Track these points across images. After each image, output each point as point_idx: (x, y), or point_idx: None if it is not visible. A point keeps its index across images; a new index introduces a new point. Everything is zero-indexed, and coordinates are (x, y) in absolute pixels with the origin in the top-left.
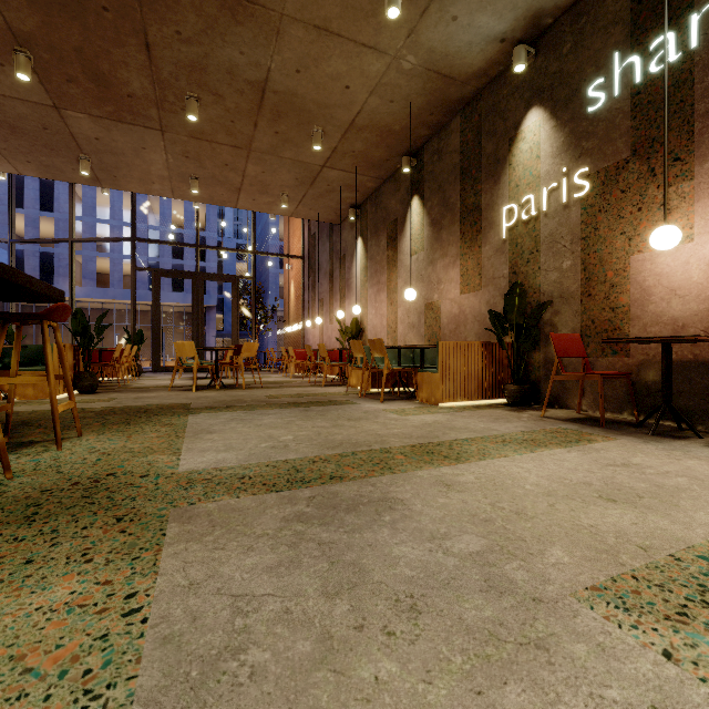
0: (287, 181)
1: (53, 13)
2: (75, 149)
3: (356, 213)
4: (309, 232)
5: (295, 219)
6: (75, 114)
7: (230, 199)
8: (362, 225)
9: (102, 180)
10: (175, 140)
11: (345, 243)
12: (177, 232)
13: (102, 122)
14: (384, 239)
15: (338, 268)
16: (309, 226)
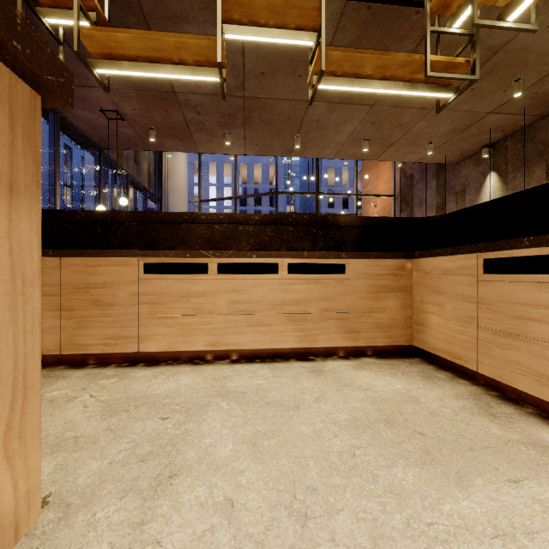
0: (441, 131)
1: (371, 27)
2: (296, 130)
3: (524, 149)
4: (403, 174)
5: (380, 166)
6: (318, 104)
7: (377, 154)
8: (497, 161)
9: (293, 151)
10: (376, 111)
11: (464, 179)
12: (257, 187)
13: (332, 106)
14: (541, 170)
15: (452, 201)
16: (403, 170)
